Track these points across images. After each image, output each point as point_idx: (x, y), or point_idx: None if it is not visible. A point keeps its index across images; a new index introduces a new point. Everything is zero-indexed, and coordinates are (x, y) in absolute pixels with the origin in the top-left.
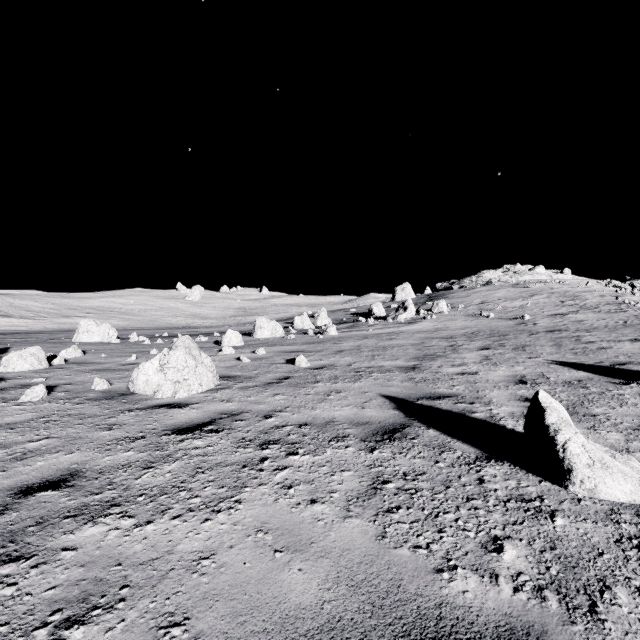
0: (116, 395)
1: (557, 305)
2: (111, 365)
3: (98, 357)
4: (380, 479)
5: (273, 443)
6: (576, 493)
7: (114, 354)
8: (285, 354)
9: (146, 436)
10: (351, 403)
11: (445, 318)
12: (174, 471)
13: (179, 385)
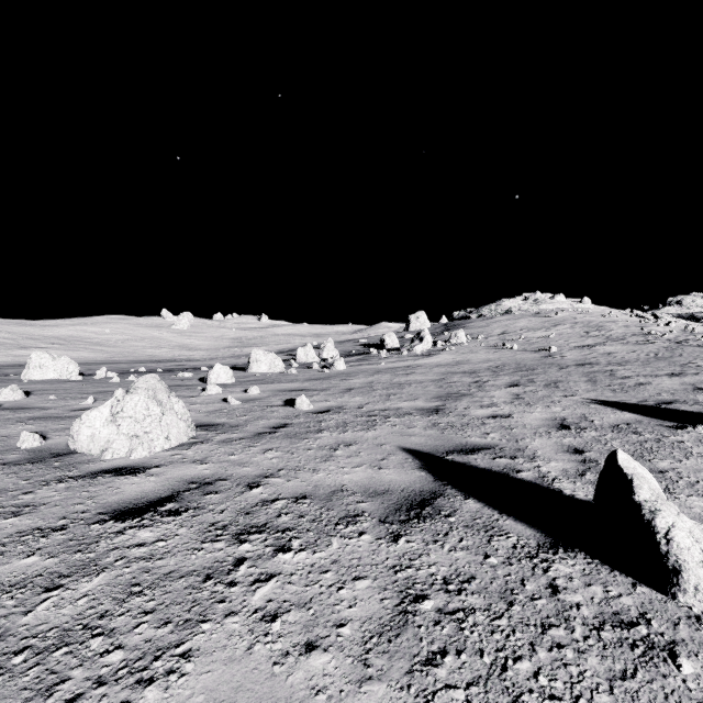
0: (48, 456)
1: (582, 336)
2: (57, 411)
3: (44, 400)
4: (411, 593)
5: (256, 531)
6: (689, 605)
7: (67, 395)
8: (284, 393)
9: (68, 525)
10: (364, 461)
11: (465, 350)
12: (93, 593)
13: (137, 441)
